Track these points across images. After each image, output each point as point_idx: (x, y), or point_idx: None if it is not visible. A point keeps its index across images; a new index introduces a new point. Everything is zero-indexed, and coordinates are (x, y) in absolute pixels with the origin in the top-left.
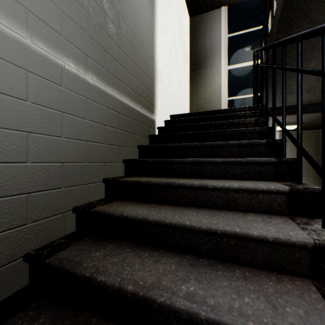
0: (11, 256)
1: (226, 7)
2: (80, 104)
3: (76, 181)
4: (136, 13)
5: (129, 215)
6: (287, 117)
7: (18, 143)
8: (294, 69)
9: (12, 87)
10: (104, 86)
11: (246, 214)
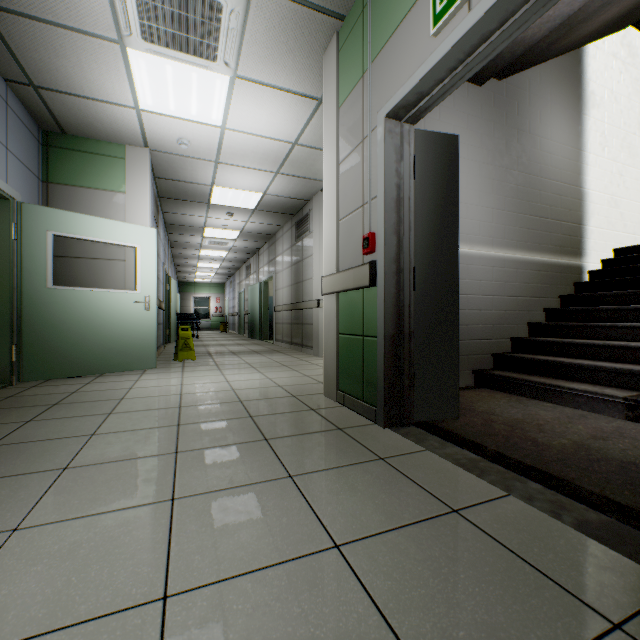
0: (488, 351)
1: None
2: (513, 274)
3: (511, 322)
4: (557, 171)
5: (550, 340)
6: None
7: (489, 301)
8: None
9: (488, 277)
10: (527, 255)
11: None
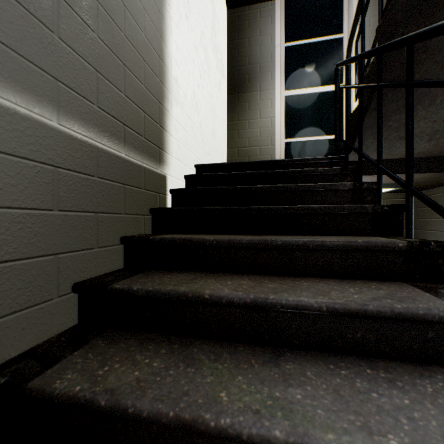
0: None
1: (283, 0)
2: None
3: None
4: None
5: None
6: (385, 176)
7: None
8: None
9: None
10: None
11: None
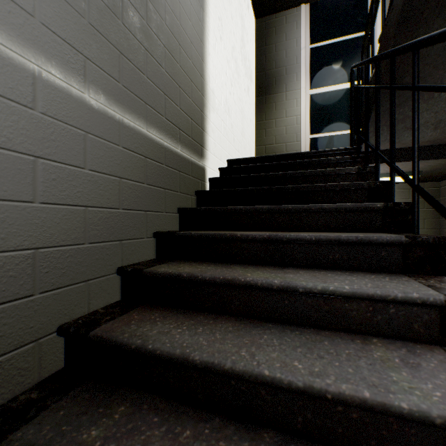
0: None
1: (308, 5)
2: (74, 142)
3: (66, 279)
4: (176, 0)
5: (157, 348)
6: (400, 164)
7: None
8: (443, 87)
9: None
10: (119, 113)
11: (366, 342)
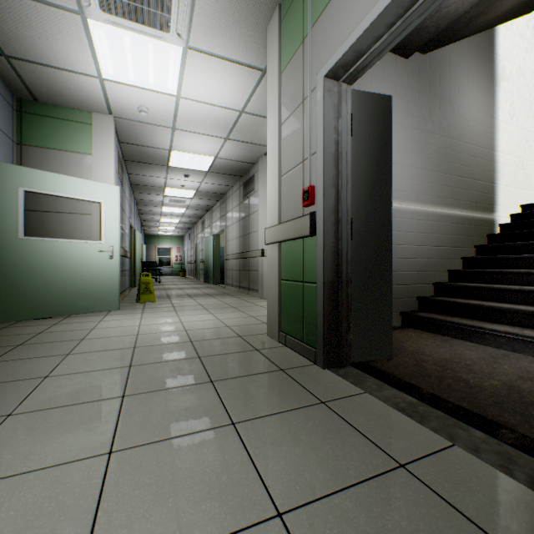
0: (413, 295)
1: None
2: (435, 226)
3: (433, 269)
4: (473, 136)
5: (470, 285)
6: None
7: (414, 251)
8: None
9: (413, 229)
10: (447, 210)
11: None
